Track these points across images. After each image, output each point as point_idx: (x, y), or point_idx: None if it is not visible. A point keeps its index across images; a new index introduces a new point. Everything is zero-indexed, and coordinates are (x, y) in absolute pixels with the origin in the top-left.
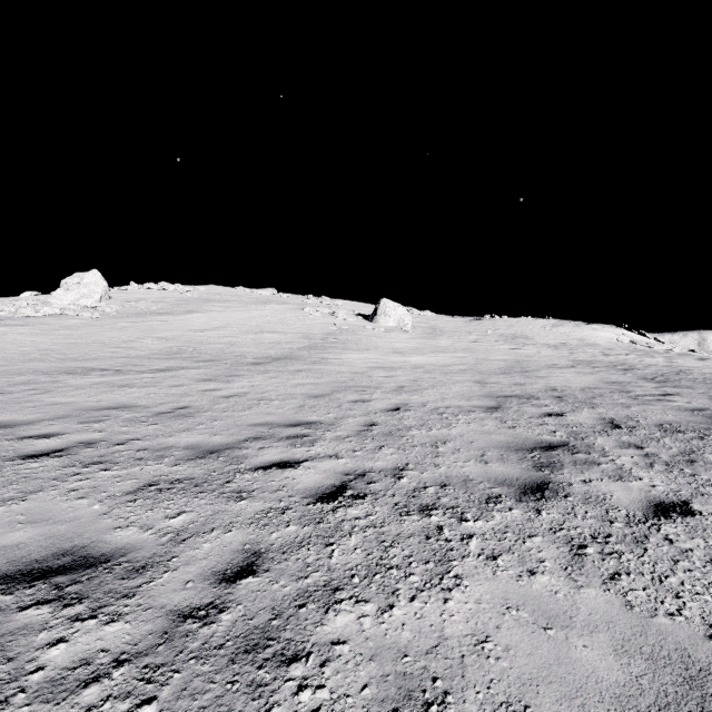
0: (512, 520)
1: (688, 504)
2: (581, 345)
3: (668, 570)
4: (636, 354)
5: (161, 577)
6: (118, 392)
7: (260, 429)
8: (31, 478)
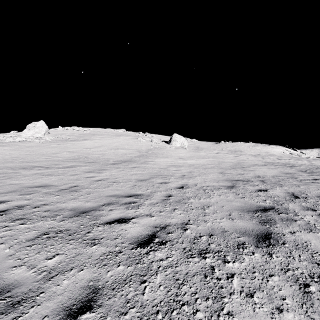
0: (256, 261)
1: None
2: (267, 155)
3: None
4: (294, 159)
5: (27, 312)
6: (44, 178)
7: (111, 199)
8: None
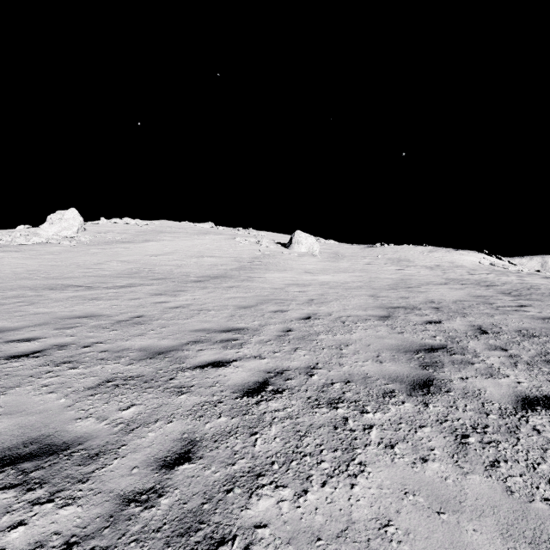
0: (405, 412)
1: (549, 398)
2: (451, 266)
3: (539, 457)
4: (495, 273)
5: (111, 464)
6: (88, 304)
7: (199, 334)
8: (12, 376)
